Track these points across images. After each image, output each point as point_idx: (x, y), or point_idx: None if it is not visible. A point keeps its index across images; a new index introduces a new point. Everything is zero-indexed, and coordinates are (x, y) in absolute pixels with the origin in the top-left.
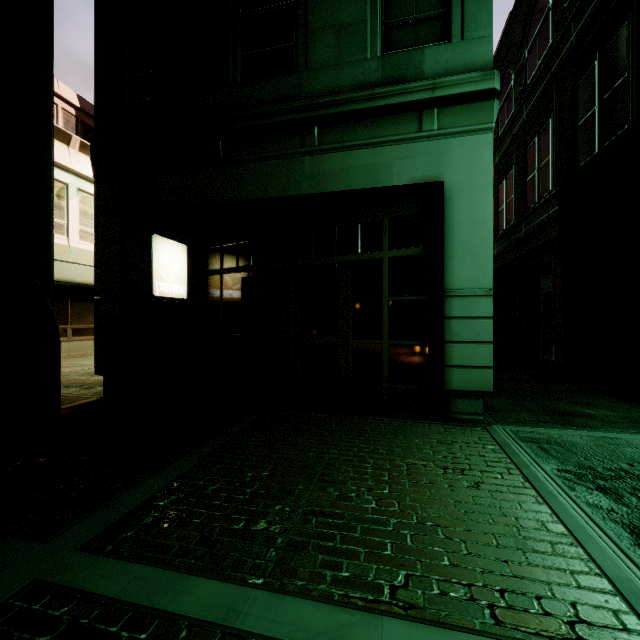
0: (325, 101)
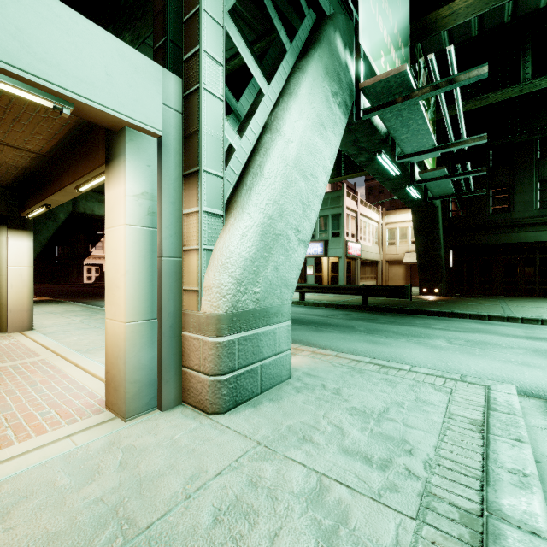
0: (520, 221)
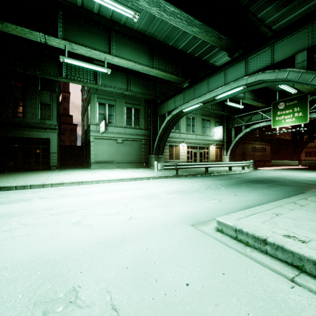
0: (29, 124)
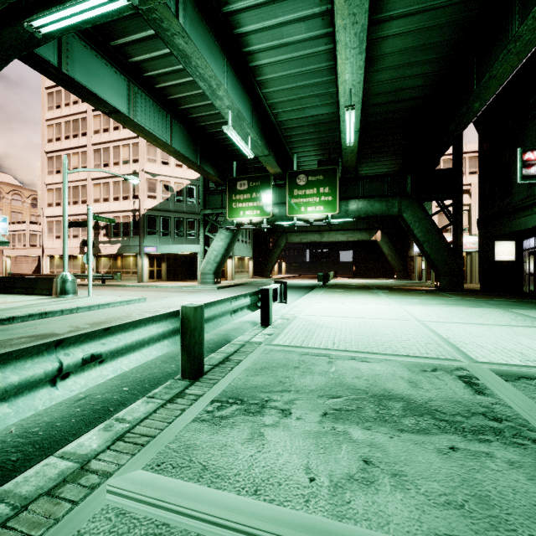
0: (514, 205)
